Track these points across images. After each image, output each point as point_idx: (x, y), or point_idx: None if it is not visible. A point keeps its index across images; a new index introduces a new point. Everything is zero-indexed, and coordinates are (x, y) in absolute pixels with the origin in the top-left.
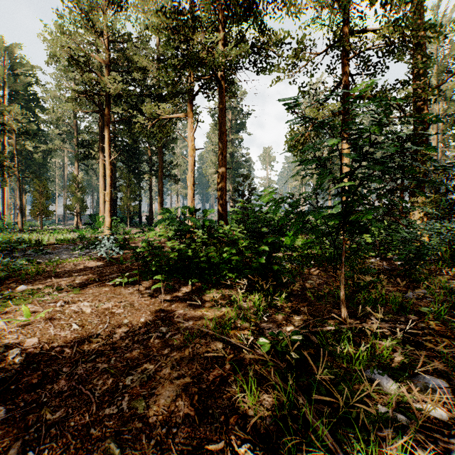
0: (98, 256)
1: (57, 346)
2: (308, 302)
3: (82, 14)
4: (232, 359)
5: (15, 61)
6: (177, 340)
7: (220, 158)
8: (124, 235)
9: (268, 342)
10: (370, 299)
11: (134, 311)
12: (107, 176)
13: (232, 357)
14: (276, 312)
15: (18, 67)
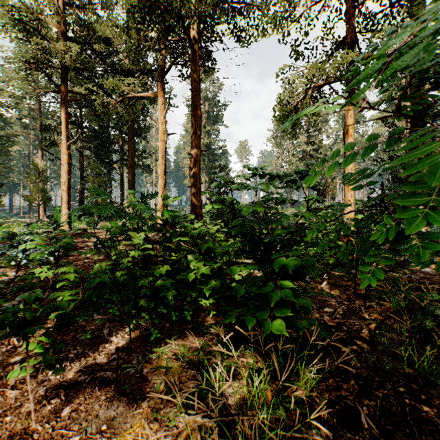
0: None
1: None
2: (353, 376)
3: None
4: None
5: None
6: None
7: (193, 138)
8: None
9: None
10: None
11: None
12: (64, 162)
13: None
14: (306, 431)
15: None
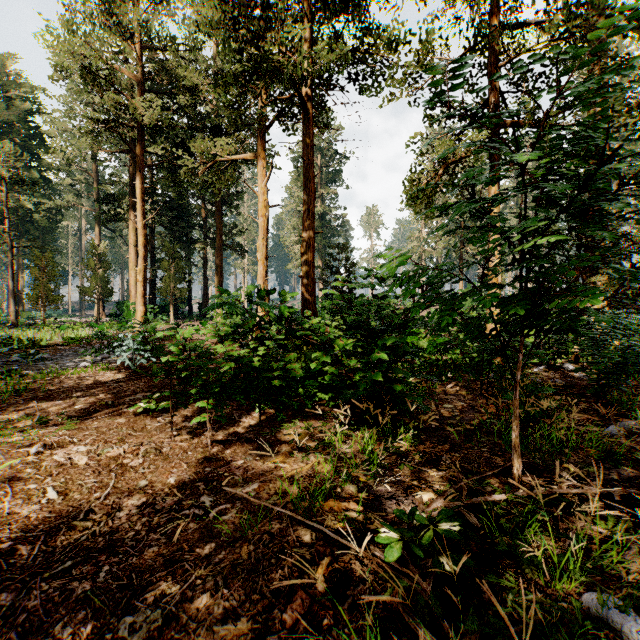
0: (120, 364)
1: (7, 539)
2: (449, 443)
3: (101, 6)
4: (328, 568)
5: (8, 79)
6: (229, 523)
7: (306, 218)
8: (142, 334)
9: (397, 537)
10: (549, 437)
11: (161, 463)
12: (140, 245)
13: (329, 565)
14: (401, 463)
15: (12, 87)
